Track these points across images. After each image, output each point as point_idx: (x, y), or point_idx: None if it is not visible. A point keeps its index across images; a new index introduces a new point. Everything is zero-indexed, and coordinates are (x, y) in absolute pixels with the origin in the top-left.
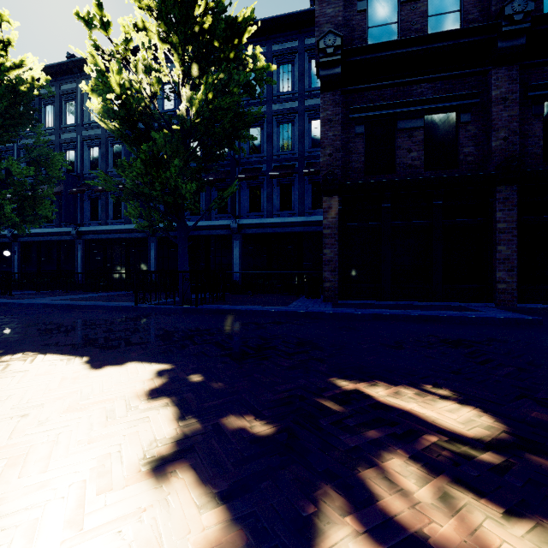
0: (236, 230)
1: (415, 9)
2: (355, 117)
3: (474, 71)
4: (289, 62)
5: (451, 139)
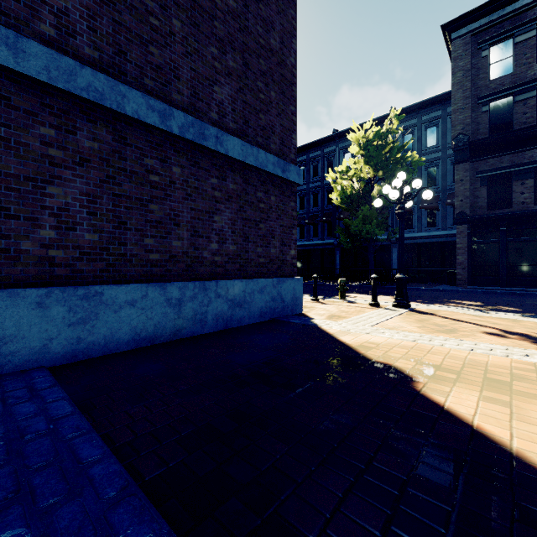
0: (394, 242)
1: (526, 105)
2: (480, 176)
3: None
4: (434, 125)
5: None
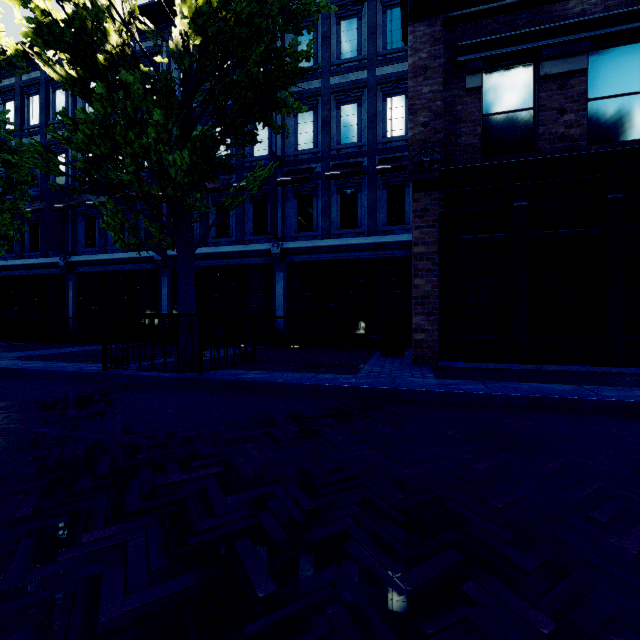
0: (279, 257)
1: None
2: (467, 61)
3: None
4: (354, 14)
5: (636, 88)
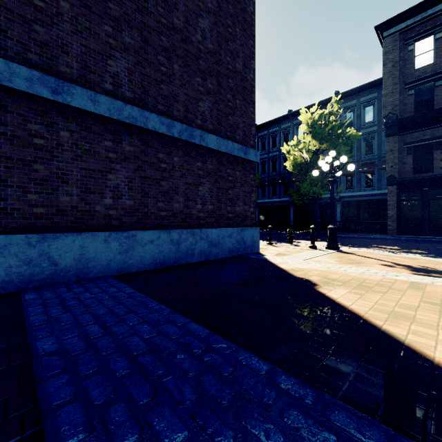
0: (338, 199)
1: None
2: (406, 147)
3: None
4: (371, 105)
5: None
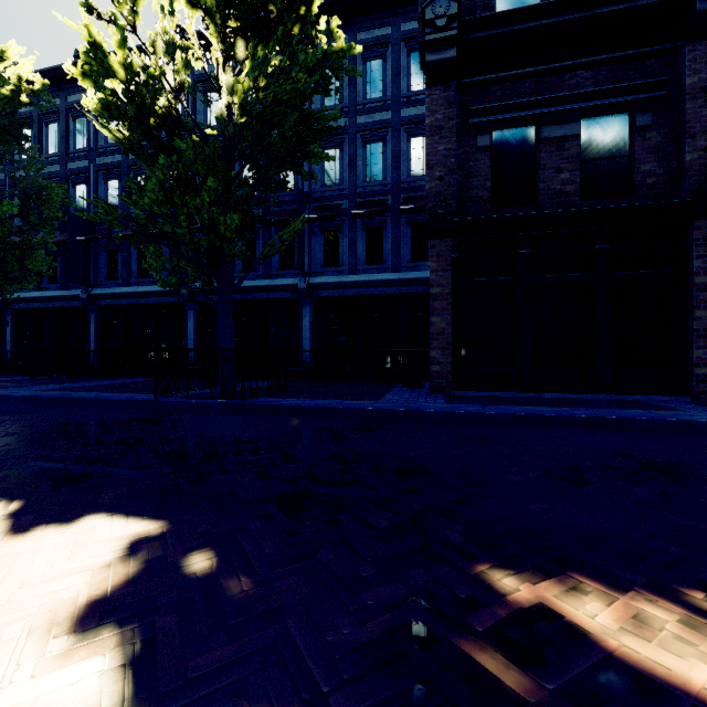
0: (306, 292)
1: None
2: (478, 123)
3: (658, 49)
4: (380, 56)
5: (621, 152)
